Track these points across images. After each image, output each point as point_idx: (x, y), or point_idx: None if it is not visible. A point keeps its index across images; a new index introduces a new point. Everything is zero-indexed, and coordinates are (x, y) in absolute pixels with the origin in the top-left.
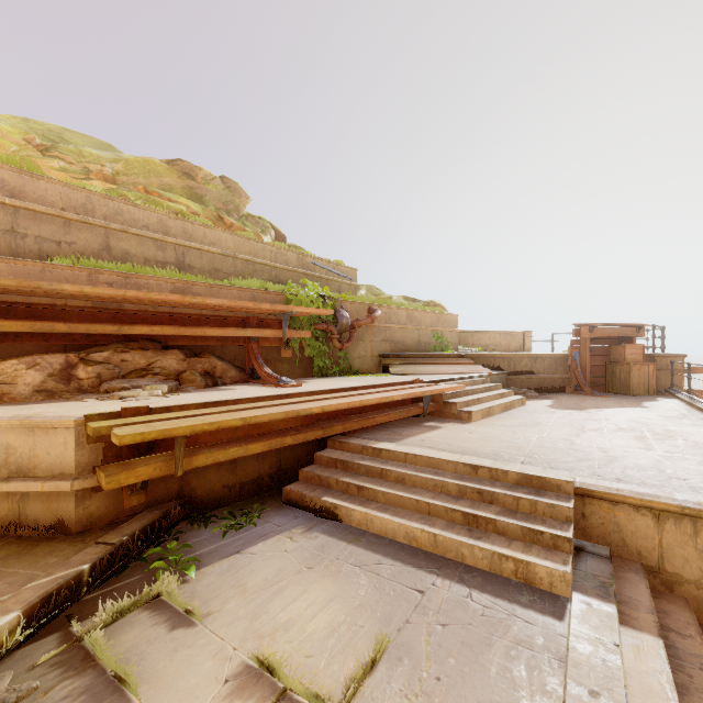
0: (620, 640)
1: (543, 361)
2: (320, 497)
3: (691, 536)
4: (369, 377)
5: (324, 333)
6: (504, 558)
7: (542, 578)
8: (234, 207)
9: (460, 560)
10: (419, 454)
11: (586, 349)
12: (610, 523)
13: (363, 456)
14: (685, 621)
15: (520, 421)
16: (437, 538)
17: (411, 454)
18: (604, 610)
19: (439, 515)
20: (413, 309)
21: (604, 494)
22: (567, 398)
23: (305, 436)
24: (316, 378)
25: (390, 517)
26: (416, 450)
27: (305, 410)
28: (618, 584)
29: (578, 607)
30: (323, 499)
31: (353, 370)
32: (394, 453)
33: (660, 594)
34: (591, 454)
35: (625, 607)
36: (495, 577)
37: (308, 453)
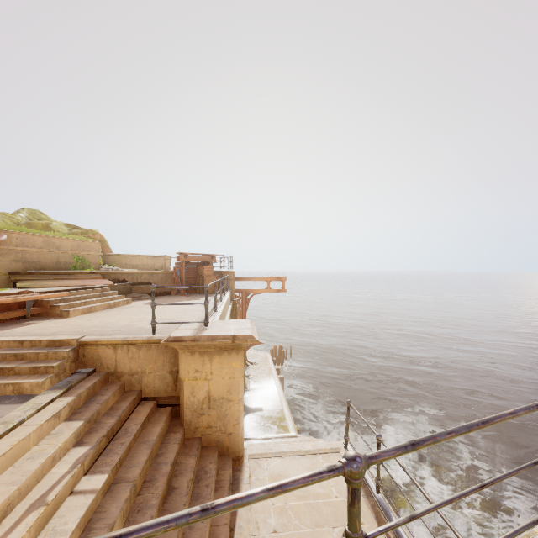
0: (47, 402)
1: (157, 276)
2: None
3: (127, 353)
4: None
5: None
6: (7, 385)
7: (27, 389)
8: None
9: None
10: None
11: (183, 268)
12: (96, 356)
13: None
14: (113, 389)
15: (108, 313)
16: None
17: None
18: (55, 393)
19: None
20: (51, 236)
21: (93, 342)
22: (167, 298)
23: None
24: None
25: None
26: None
27: None
28: (83, 382)
29: (40, 396)
30: None
31: None
32: None
33: (113, 383)
34: (119, 325)
35: (73, 390)
36: (0, 397)
37: None
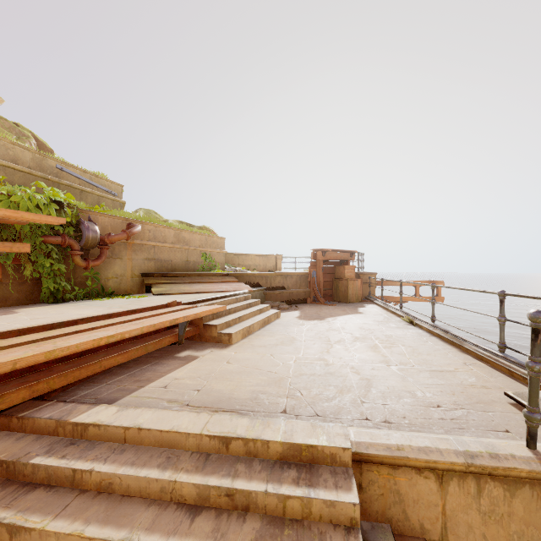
0: None
1: (291, 279)
2: None
3: (475, 497)
4: (123, 299)
5: (61, 248)
6: None
7: None
8: None
9: None
10: (145, 426)
11: (320, 269)
12: (390, 493)
13: (55, 440)
14: None
15: (277, 338)
16: None
17: (133, 428)
18: None
19: None
20: (181, 229)
21: (385, 458)
22: (309, 308)
23: None
24: (45, 304)
25: None
26: (145, 418)
27: None
28: None
29: None
30: None
31: (106, 292)
32: (108, 428)
33: None
34: (348, 378)
35: None
36: None
37: None
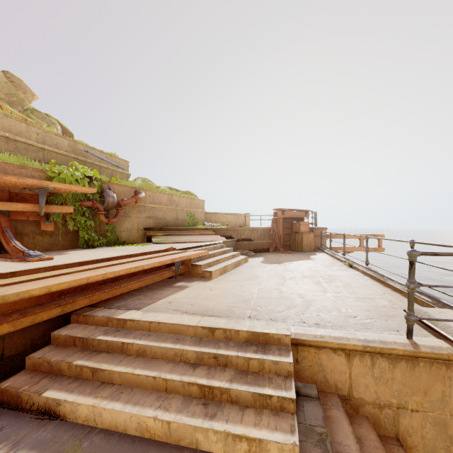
0: None
1: (257, 232)
2: (41, 392)
3: (370, 367)
4: (133, 246)
5: (91, 209)
6: (238, 439)
7: None
8: (18, 99)
9: (195, 447)
10: (162, 321)
11: (280, 225)
12: (316, 365)
13: (107, 328)
14: (374, 445)
15: (245, 275)
16: (171, 426)
17: (155, 322)
18: None
19: (177, 391)
20: (172, 194)
21: (312, 342)
22: (271, 255)
23: (34, 318)
24: (81, 249)
25: (121, 407)
26: (161, 317)
27: (19, 294)
28: (329, 428)
29: None
30: (44, 395)
31: (120, 241)
32: (139, 322)
33: (351, 418)
34: (294, 300)
35: None
36: None
37: (47, 330)
